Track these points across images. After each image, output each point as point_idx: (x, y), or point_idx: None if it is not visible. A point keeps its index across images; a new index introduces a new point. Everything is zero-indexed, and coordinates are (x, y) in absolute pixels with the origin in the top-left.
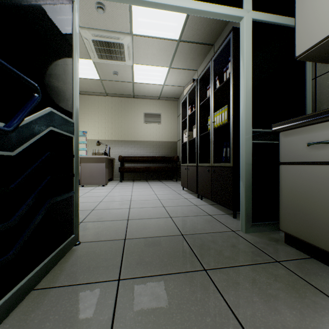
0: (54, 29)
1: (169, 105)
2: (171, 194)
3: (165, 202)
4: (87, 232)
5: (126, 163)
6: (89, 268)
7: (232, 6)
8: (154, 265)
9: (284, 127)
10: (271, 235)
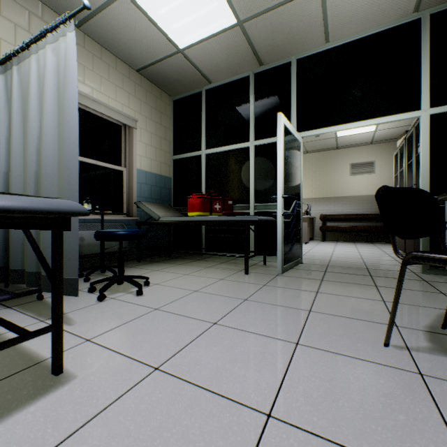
0: (295, 166)
1: (386, 148)
2: (377, 253)
3: (365, 257)
4: (305, 261)
5: (328, 222)
6: (311, 268)
7: (410, 110)
8: (343, 272)
9: (440, 198)
10: (446, 277)
